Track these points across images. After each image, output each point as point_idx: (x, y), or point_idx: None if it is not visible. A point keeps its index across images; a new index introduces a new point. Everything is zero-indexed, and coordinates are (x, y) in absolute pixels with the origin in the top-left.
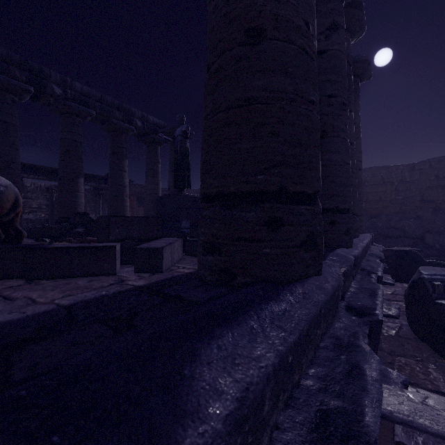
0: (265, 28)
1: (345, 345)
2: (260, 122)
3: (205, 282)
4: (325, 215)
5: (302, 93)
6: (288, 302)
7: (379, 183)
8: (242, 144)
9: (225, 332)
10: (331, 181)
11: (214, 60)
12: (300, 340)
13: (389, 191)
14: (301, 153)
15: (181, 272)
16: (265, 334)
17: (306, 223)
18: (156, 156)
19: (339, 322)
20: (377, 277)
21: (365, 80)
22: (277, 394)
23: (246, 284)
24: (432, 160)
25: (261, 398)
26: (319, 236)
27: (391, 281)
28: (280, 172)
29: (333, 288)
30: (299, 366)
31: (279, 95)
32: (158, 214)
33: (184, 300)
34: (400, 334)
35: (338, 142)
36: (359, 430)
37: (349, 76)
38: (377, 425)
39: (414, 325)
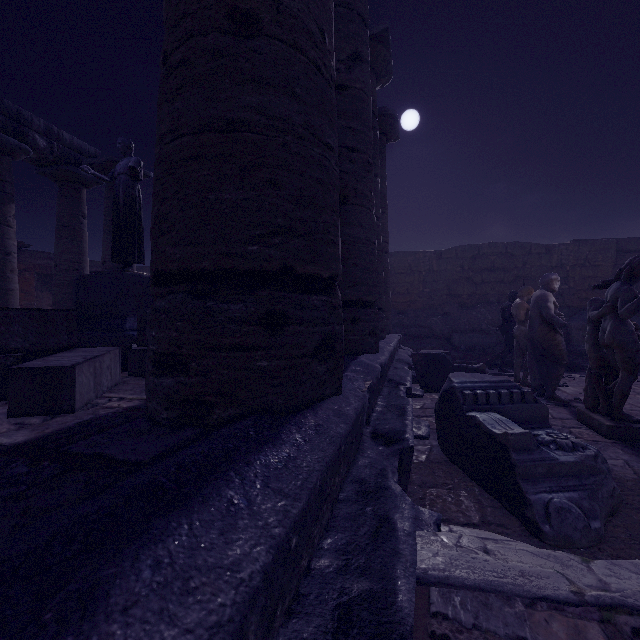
0: (260, 17)
1: (372, 491)
2: (252, 162)
3: (158, 423)
4: (346, 310)
5: (315, 130)
6: (293, 443)
7: (407, 272)
8: (223, 192)
9: (176, 523)
10: (353, 265)
11: (175, 45)
12: (309, 504)
13: (416, 282)
14: (314, 217)
15: (113, 407)
16: (253, 509)
17: (321, 321)
18: (79, 205)
19: (364, 458)
20: (406, 389)
21: (392, 140)
22: (272, 610)
23: (230, 419)
24: (458, 249)
25: (240, 639)
26: (338, 340)
27: (420, 393)
28: (283, 243)
29: (356, 413)
30: (309, 544)
31: (281, 125)
32: (79, 305)
33: (110, 463)
34: (430, 458)
35: (362, 212)
36: (391, 619)
37: (374, 131)
38: (412, 603)
39: (445, 445)
